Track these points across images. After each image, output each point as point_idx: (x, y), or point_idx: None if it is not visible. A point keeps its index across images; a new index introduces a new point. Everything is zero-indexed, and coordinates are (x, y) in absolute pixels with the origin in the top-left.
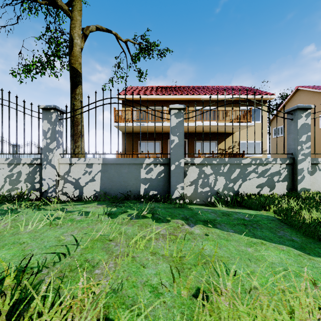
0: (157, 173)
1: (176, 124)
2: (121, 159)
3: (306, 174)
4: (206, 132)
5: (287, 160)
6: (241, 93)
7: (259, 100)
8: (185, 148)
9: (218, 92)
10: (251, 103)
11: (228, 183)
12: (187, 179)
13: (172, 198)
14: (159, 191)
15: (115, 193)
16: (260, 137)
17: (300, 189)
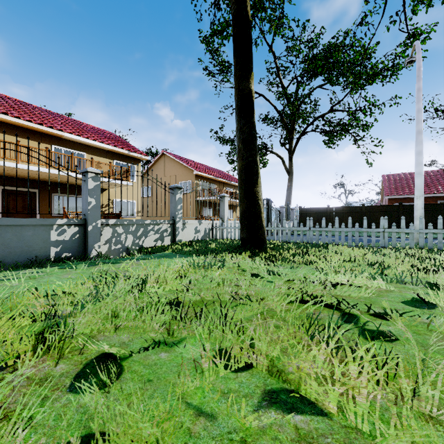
0: (72, 235)
1: (93, 187)
2: (23, 219)
3: (180, 230)
4: (72, 183)
5: (171, 221)
6: (116, 145)
7: (134, 157)
8: (35, 203)
9: (88, 134)
10: (126, 159)
11: (135, 240)
12: (103, 239)
13: (92, 257)
14: (73, 253)
15: (14, 262)
16: (134, 197)
17: (177, 240)
